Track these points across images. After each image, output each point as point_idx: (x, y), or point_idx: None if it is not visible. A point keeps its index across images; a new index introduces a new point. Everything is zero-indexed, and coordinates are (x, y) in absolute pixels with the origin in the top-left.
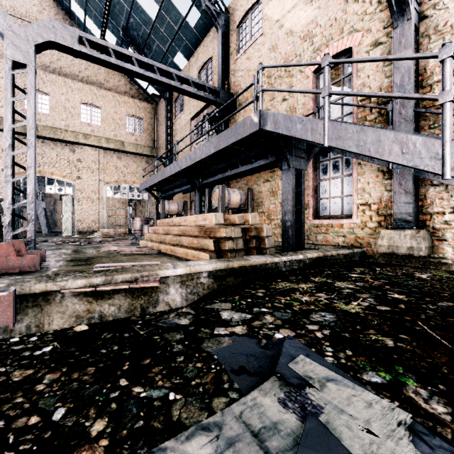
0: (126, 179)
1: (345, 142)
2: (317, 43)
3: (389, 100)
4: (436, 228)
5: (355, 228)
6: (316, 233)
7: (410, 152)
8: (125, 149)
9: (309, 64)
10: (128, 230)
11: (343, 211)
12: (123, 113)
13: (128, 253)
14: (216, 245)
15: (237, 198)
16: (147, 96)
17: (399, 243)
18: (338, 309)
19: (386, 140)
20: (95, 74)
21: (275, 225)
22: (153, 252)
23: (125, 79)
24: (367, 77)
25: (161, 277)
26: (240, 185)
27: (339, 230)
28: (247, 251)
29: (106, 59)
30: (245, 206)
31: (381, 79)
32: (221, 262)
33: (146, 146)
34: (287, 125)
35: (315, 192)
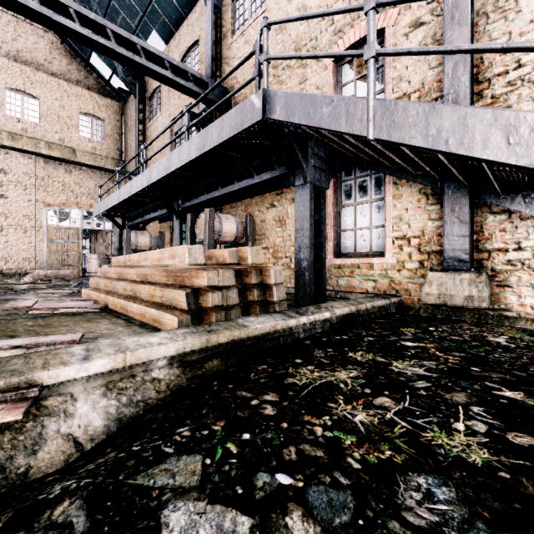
0: (79, 202)
1: (404, 130)
2: (339, 22)
3: (435, 99)
4: (496, 269)
5: (390, 269)
6: (337, 276)
7: (523, 141)
8: (78, 159)
9: (343, 11)
10: (84, 271)
11: (373, 247)
12: (75, 110)
13: (46, 312)
14: (192, 299)
15: (232, 228)
16: (110, 90)
17: (454, 291)
18: (442, 456)
19: (478, 124)
20: (29, 50)
21: (283, 266)
22: (92, 310)
23: (78, 63)
24: (405, 68)
25: (48, 385)
26: (236, 212)
27: (368, 273)
28: (245, 307)
29: (21, 1)
30: (243, 240)
31: (423, 70)
32: (195, 336)
33: (109, 158)
34: (307, 110)
35: (336, 222)
